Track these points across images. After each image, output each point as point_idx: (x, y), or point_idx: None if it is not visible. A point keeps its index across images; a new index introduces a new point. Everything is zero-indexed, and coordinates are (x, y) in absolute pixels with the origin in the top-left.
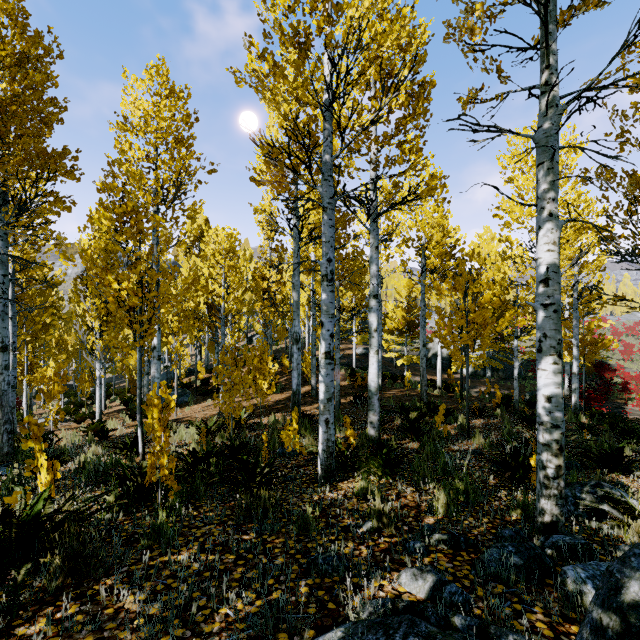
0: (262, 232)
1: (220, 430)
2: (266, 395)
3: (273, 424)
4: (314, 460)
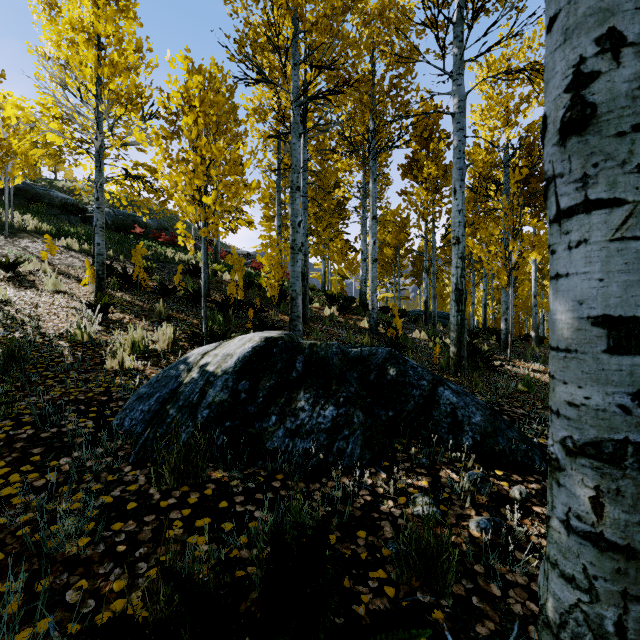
0: None
1: None
2: None
3: None
4: None
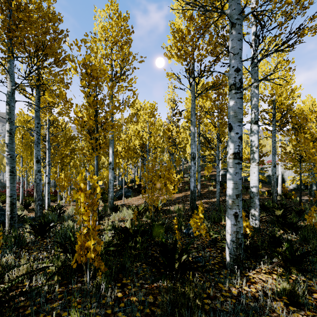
0: (168, 105)
1: (146, 212)
2: (172, 193)
3: (178, 211)
4: (217, 244)
